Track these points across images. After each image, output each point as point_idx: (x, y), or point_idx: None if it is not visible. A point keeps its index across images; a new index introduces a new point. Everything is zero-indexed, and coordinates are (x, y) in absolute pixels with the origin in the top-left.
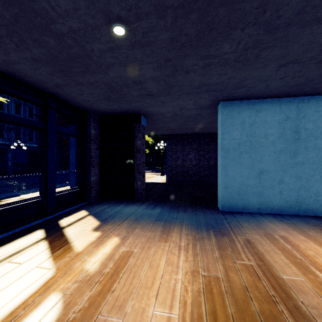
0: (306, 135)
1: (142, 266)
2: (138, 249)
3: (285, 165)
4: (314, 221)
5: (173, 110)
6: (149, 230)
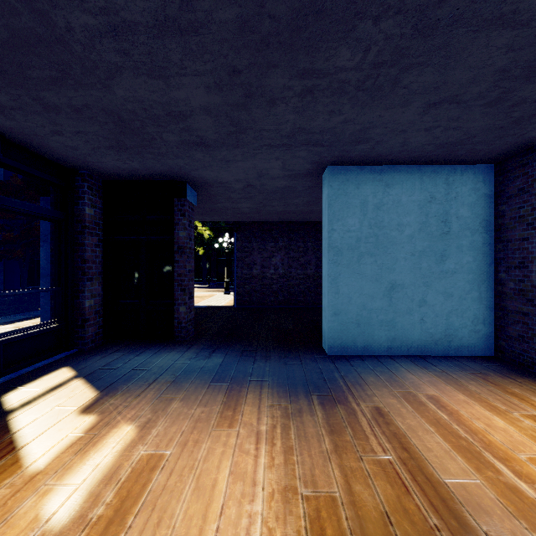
0: (459, 227)
1: (180, 490)
2: (174, 448)
3: (429, 276)
4: (473, 365)
5: (246, 178)
6: (199, 402)
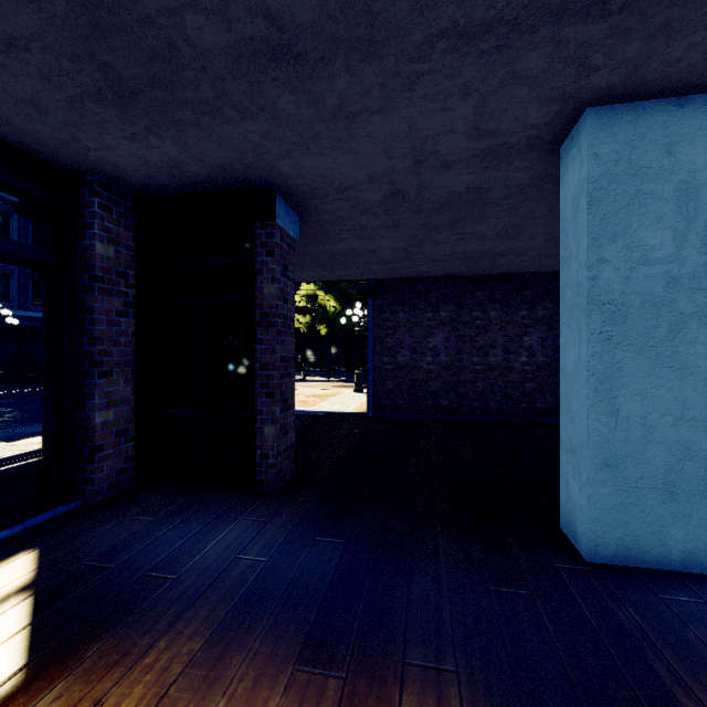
0: None
1: None
2: None
3: None
4: None
5: (390, 171)
6: None
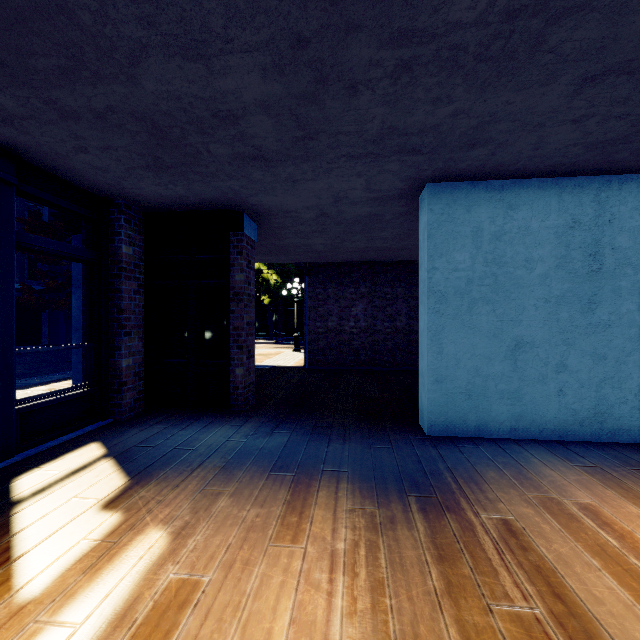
0: (616, 262)
1: None
2: (215, 572)
3: (570, 330)
4: (639, 458)
5: (319, 204)
6: (254, 500)
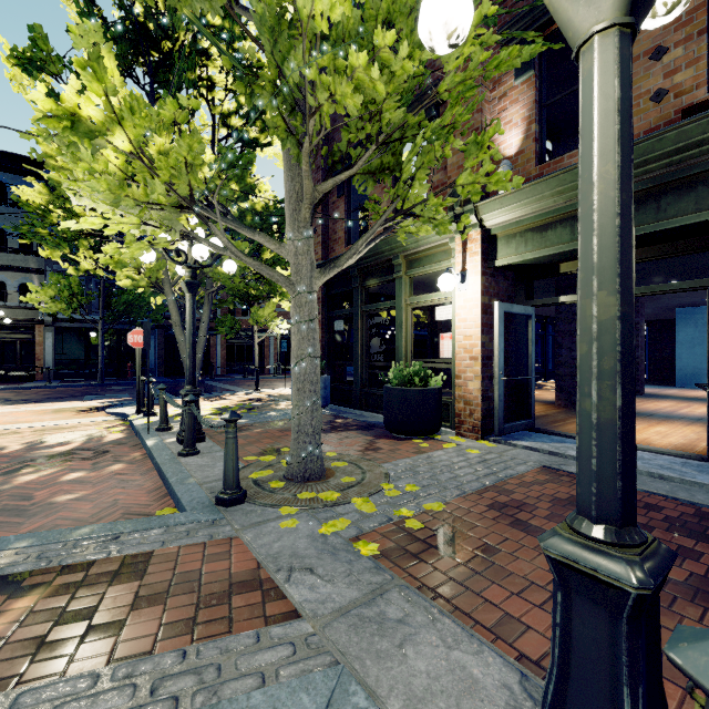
0: None
1: None
2: None
3: None
4: None
5: None
6: None
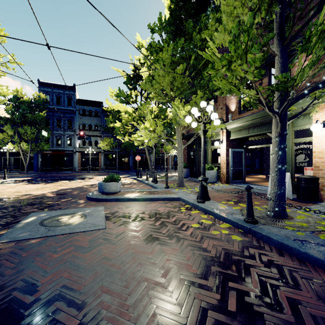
0: None
1: None
2: None
3: None
4: None
5: None
6: None
